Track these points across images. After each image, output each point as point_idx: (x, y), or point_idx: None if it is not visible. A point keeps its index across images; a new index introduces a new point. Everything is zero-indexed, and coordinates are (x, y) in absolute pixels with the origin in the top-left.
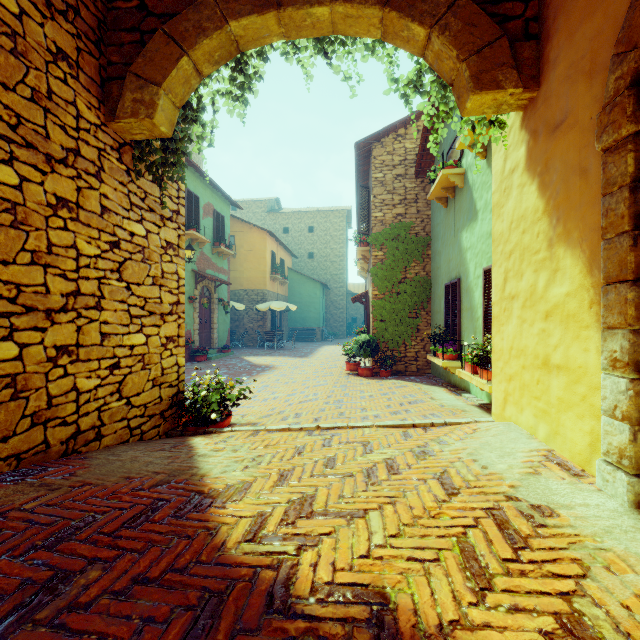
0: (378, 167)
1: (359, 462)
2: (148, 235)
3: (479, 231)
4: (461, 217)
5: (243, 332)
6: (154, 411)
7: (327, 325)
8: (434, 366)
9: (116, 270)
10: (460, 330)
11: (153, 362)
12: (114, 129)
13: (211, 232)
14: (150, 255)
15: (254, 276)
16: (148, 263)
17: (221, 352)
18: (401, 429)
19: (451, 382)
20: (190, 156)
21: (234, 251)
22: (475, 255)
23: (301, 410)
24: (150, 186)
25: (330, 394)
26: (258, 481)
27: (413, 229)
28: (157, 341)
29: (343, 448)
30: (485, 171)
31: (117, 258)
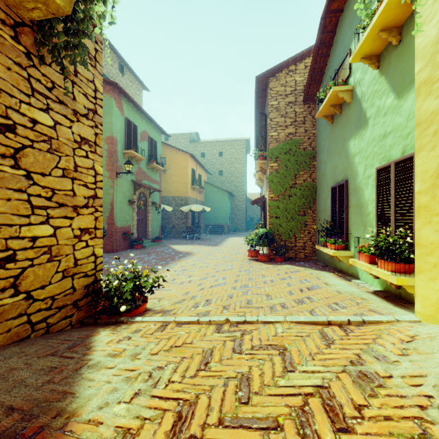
0: (273, 96)
1: (282, 391)
2: (57, 126)
3: (370, 136)
4: (348, 128)
5: (171, 227)
6: (65, 302)
7: (232, 222)
8: (319, 254)
9: (10, 156)
10: (347, 224)
11: (63, 253)
12: (5, 1)
13: (146, 152)
14: (59, 147)
15: (179, 186)
16: (57, 154)
17: (154, 242)
18: (316, 327)
19: (337, 268)
20: (92, 37)
21: (165, 168)
22: (365, 158)
23: (211, 296)
24: (59, 78)
25: (236, 278)
26: (143, 431)
27: (301, 145)
28: (69, 233)
29: (257, 357)
30: (377, 80)
31: (11, 143)
